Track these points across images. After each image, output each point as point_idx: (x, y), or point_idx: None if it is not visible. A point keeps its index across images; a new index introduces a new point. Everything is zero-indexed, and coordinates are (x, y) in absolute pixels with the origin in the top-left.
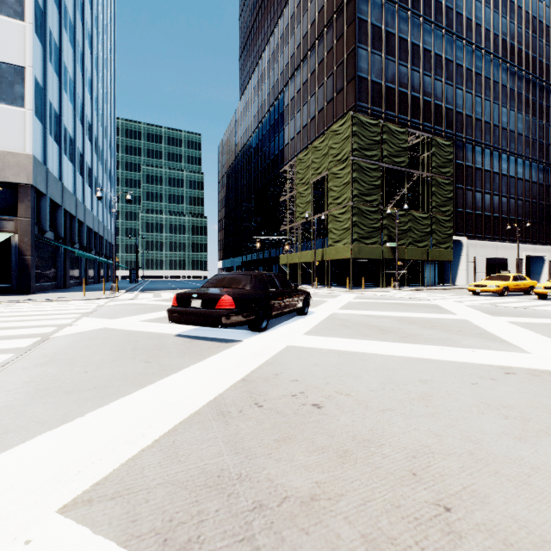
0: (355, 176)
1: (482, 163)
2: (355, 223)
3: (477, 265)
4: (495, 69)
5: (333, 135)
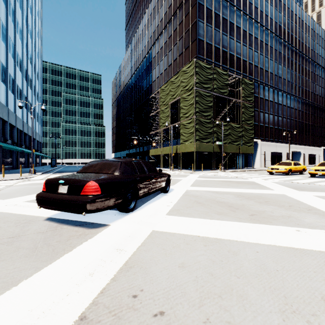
0: (197, 99)
1: (268, 96)
2: (197, 129)
3: (266, 156)
4: (275, 42)
5: (183, 74)
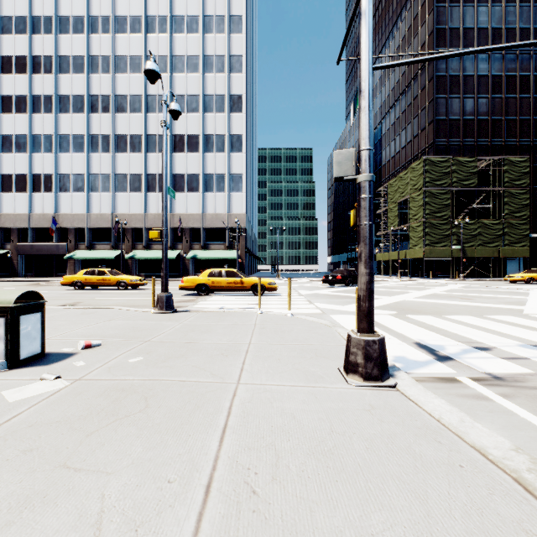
0: (427, 200)
1: None
2: (427, 233)
3: None
4: None
5: (412, 171)
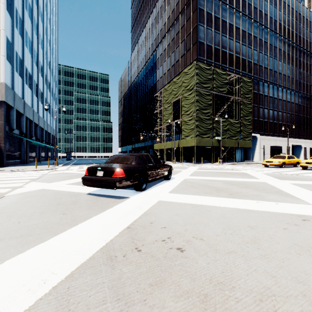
0: (197, 98)
1: (268, 92)
2: (197, 125)
3: (265, 150)
4: (275, 39)
5: (184, 75)
